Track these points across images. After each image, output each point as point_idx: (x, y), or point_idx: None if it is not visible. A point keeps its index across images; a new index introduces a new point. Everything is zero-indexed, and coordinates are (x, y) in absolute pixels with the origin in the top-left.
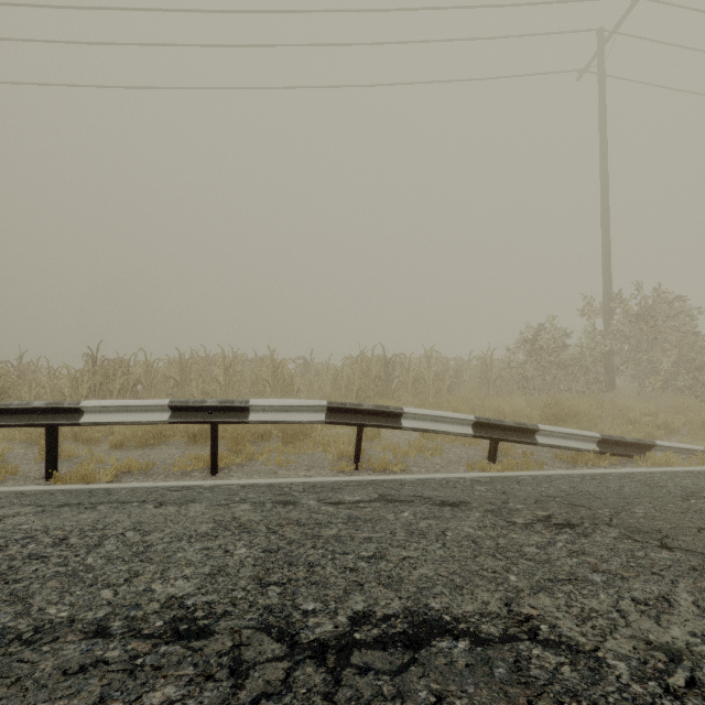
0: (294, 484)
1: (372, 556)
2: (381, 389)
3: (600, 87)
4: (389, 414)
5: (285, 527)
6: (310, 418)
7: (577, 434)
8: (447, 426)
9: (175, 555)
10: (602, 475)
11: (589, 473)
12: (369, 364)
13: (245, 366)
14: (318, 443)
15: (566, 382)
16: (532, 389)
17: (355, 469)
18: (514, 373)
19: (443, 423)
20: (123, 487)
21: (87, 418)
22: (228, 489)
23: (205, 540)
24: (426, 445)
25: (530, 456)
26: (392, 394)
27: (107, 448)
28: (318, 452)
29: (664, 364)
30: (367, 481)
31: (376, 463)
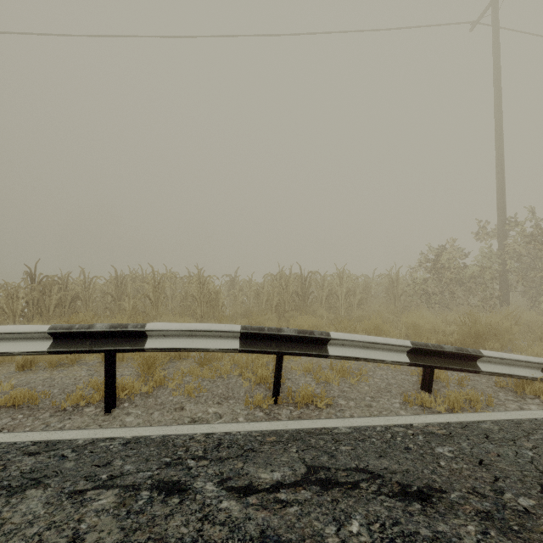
0: (194, 438)
1: None
2: (298, 303)
3: (495, 32)
4: (313, 340)
5: None
6: (220, 345)
7: (523, 360)
8: (380, 353)
9: None
10: None
11: None
12: (287, 280)
13: (176, 282)
14: (236, 363)
15: (465, 297)
16: (432, 303)
17: (274, 403)
18: (417, 289)
19: (375, 350)
20: None
21: None
22: (103, 451)
23: None
24: (348, 366)
25: (464, 382)
26: (308, 308)
27: (15, 370)
28: (235, 375)
29: None
30: (289, 434)
31: (298, 395)
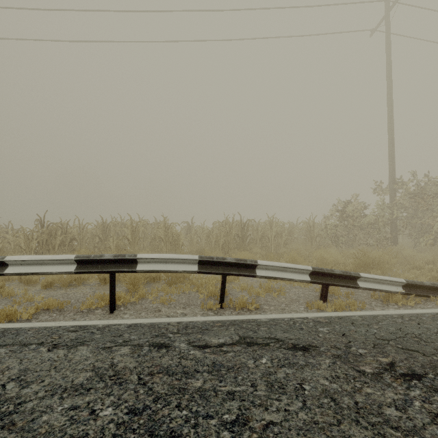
0: (171, 324)
1: (235, 422)
2: (239, 243)
3: (387, 39)
4: (246, 266)
5: (155, 376)
6: (185, 268)
7: (388, 280)
8: (291, 275)
9: (40, 418)
10: (416, 315)
11: (405, 313)
12: (231, 226)
13: (147, 228)
14: (194, 284)
15: (364, 239)
16: (340, 243)
17: (220, 307)
18: (329, 233)
19: (287, 272)
20: (32, 327)
21: (10, 269)
22: (116, 330)
23: (76, 395)
24: (273, 286)
25: (351, 295)
26: (246, 247)
27: (40, 288)
28: (194, 291)
29: (434, 226)
30: (229, 322)
31: (236, 302)
